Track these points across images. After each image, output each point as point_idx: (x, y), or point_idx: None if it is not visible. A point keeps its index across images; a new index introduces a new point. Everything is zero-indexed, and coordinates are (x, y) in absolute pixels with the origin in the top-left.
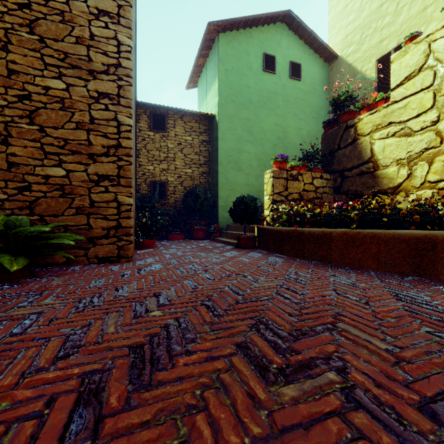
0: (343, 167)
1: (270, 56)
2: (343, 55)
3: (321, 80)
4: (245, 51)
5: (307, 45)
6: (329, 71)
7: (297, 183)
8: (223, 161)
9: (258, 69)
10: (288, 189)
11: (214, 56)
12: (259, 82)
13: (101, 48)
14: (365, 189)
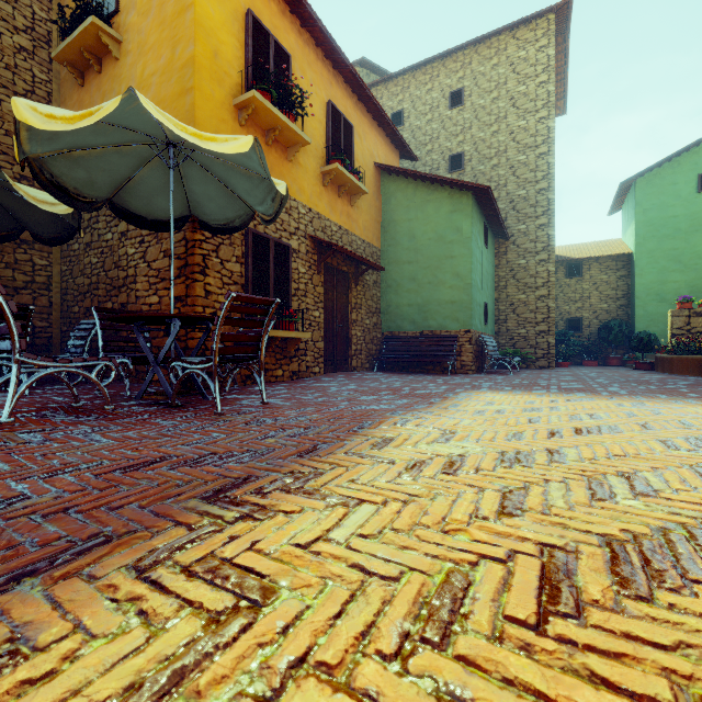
0: None
1: None
2: None
3: None
4: (671, 183)
5: None
6: None
7: None
8: (640, 295)
9: (690, 194)
10: (690, 324)
11: (631, 197)
12: (692, 207)
13: (540, 276)
14: None
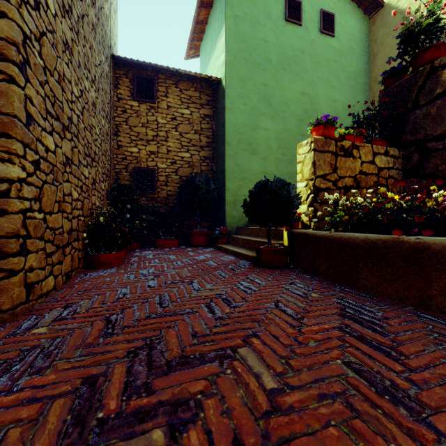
0: (423, 136)
1: (295, 1)
2: (392, 0)
3: (360, 37)
4: None
5: None
6: (370, 26)
7: (351, 161)
8: (231, 140)
9: (279, 18)
10: (337, 169)
11: (219, 1)
12: (280, 36)
13: None
14: None
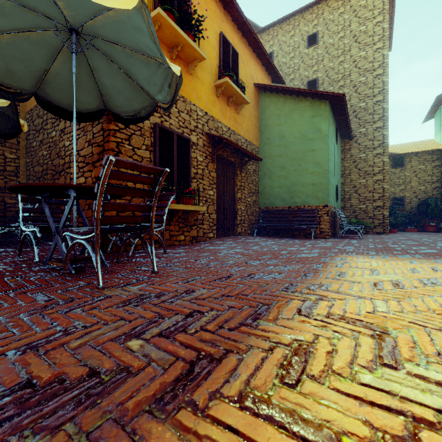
0: None
1: None
2: None
3: None
4: None
5: None
6: None
7: None
8: None
9: None
10: None
11: None
12: None
13: (377, 165)
14: None
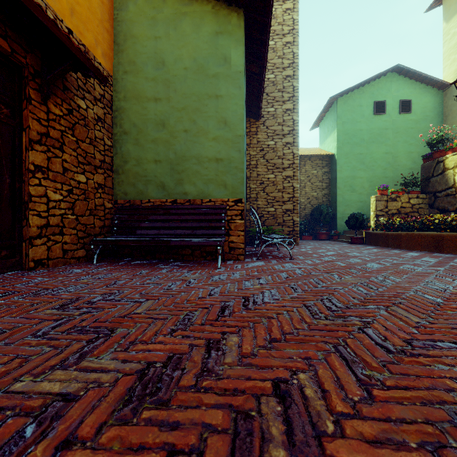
0: (435, 190)
1: (380, 102)
2: None
3: (434, 106)
4: (358, 104)
5: (418, 81)
6: (443, 97)
7: (395, 203)
8: (340, 186)
9: (369, 115)
10: (388, 207)
11: (333, 113)
12: (370, 124)
13: (287, 158)
14: (450, 206)
